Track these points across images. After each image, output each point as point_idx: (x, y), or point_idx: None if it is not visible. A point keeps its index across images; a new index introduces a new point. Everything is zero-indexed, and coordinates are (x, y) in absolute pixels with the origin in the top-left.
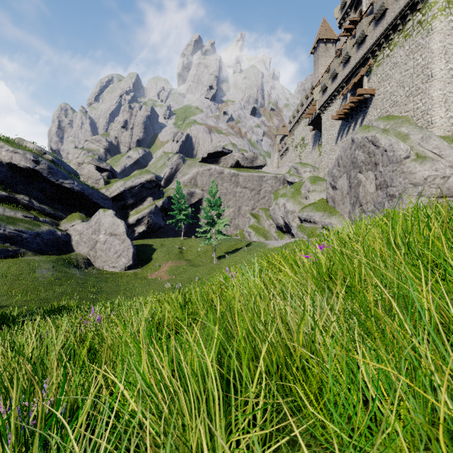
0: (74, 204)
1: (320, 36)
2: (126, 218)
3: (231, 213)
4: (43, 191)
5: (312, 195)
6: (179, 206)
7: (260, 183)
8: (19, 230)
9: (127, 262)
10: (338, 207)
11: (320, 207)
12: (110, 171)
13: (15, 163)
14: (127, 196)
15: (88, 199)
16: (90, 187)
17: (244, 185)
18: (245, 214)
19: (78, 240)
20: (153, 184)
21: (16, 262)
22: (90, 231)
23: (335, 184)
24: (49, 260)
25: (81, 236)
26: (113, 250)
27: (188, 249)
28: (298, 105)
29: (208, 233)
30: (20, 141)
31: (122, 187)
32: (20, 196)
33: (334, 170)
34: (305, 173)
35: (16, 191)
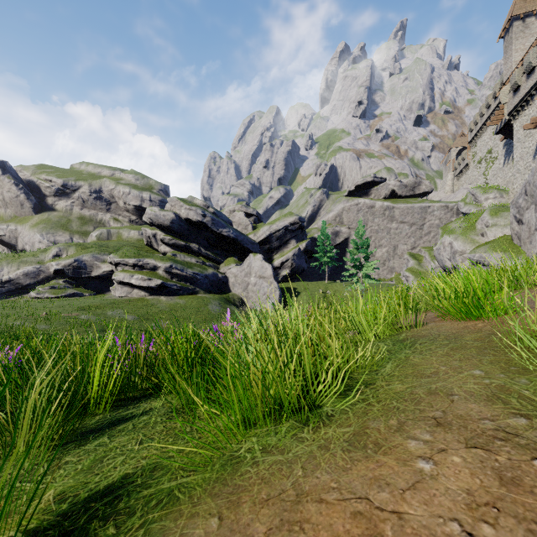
0: (229, 250)
1: (513, 12)
2: (271, 261)
3: (384, 253)
4: (207, 239)
5: (491, 231)
6: (323, 248)
7: (422, 216)
8: (195, 273)
9: (274, 303)
10: (524, 246)
11: (500, 246)
12: (256, 216)
13: (190, 218)
14: (272, 240)
15: (240, 244)
16: (242, 234)
17: (401, 220)
18: (402, 255)
19: (234, 282)
20: (296, 226)
21: (195, 298)
22: (243, 274)
23: (520, 217)
24: (215, 298)
25: (236, 278)
26: (262, 291)
27: (333, 294)
28: (481, 106)
29: (354, 277)
30: (192, 199)
31: (268, 232)
32: (193, 245)
33: (519, 200)
34: (486, 200)
35: (190, 241)
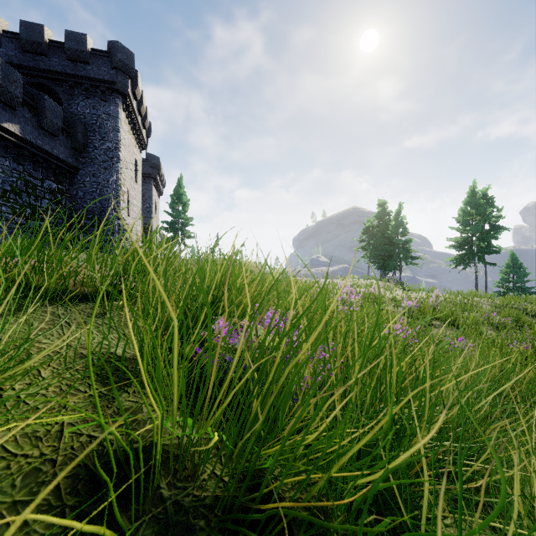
0: None
1: None
2: None
3: None
4: None
5: None
6: None
7: None
8: None
9: None
10: None
11: None
12: None
13: None
14: None
15: None
16: None
17: None
18: None
19: None
20: None
21: None
22: None
23: None
24: None
25: None
26: None
27: None
28: None
29: None
30: None
31: None
32: None
33: None
34: None
35: None
